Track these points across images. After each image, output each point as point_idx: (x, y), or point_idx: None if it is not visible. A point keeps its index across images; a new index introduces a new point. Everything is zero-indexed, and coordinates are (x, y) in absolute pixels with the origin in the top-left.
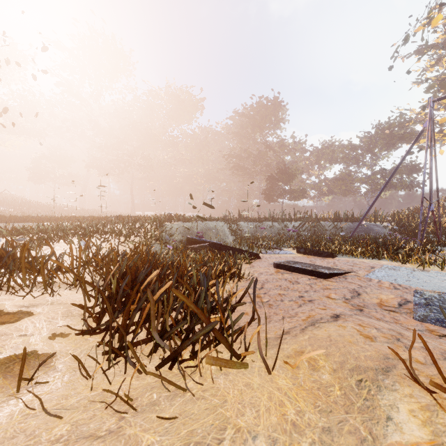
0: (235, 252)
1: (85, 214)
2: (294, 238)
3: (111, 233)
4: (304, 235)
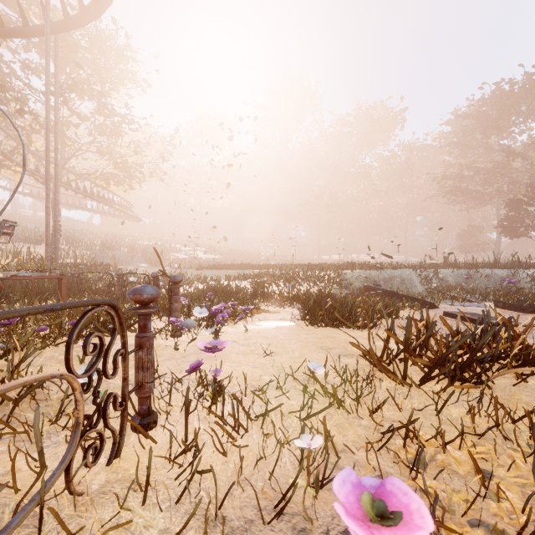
0: (405, 299)
1: (276, 261)
2: (511, 291)
3: (304, 280)
4: (526, 288)
